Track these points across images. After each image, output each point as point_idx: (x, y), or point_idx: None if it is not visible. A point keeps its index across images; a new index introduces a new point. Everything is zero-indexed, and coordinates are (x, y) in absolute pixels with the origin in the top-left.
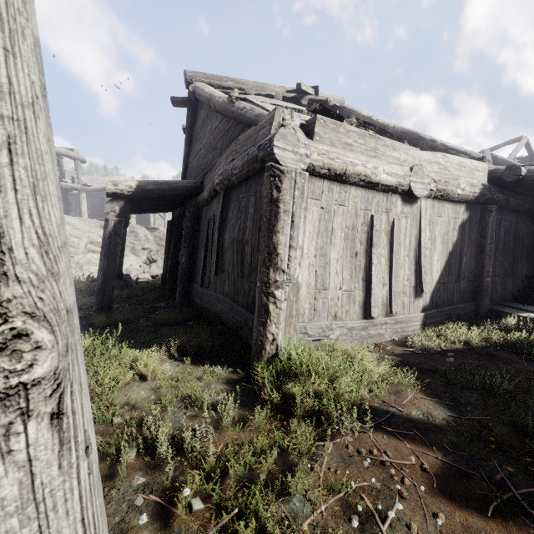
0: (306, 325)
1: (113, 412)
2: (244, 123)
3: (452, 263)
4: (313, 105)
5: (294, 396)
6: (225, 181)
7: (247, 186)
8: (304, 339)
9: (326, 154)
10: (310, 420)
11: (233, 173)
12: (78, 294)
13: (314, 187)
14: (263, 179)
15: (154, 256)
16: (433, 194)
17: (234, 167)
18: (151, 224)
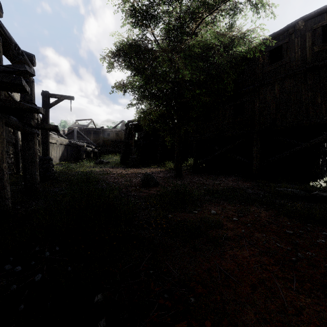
0: None
1: None
2: None
3: (63, 154)
4: None
5: None
6: None
7: None
8: None
9: None
10: None
11: None
12: None
13: None
14: None
15: None
16: (60, 144)
17: None
18: None
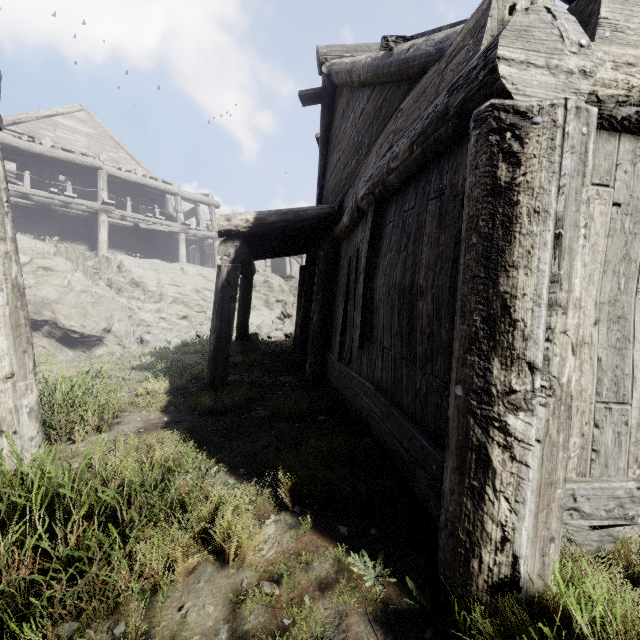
0: (575, 490)
1: None
2: (410, 73)
3: None
4: None
5: None
6: (376, 187)
7: (419, 184)
8: (569, 522)
9: (637, 64)
10: None
11: (390, 167)
12: (201, 357)
13: (596, 154)
14: (460, 156)
15: (289, 310)
16: None
17: (394, 155)
18: (287, 272)
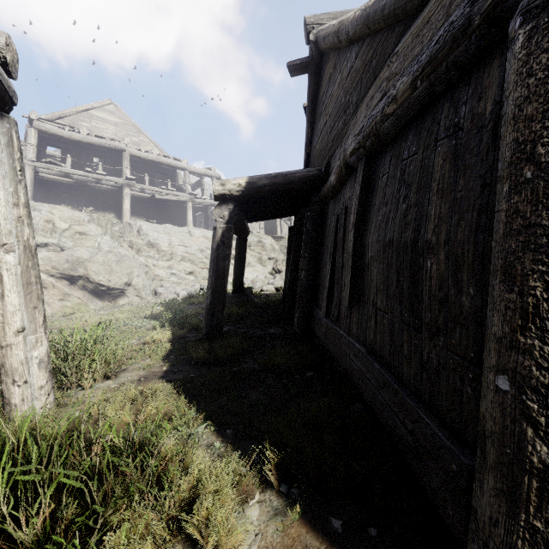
0: None
1: None
2: (408, 8)
3: None
4: None
5: None
6: (368, 139)
7: (423, 126)
8: None
9: None
10: None
11: (386, 113)
12: (202, 308)
13: None
14: (487, 77)
15: (279, 266)
16: None
17: (390, 99)
18: (278, 233)
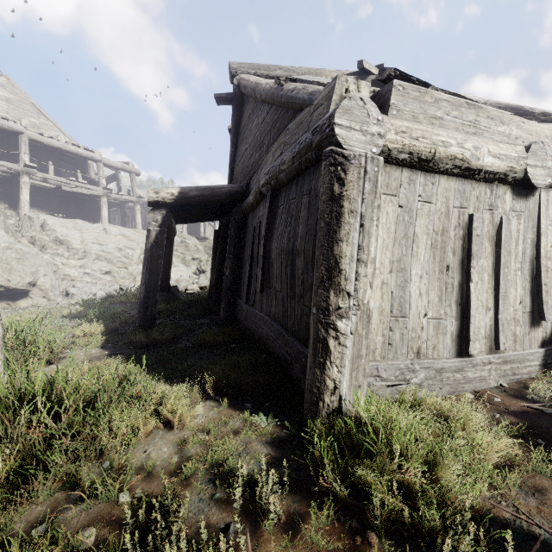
0: (378, 366)
1: (122, 482)
2: (294, 107)
3: None
4: (385, 71)
5: (370, 486)
6: (272, 180)
7: (298, 183)
8: (375, 384)
9: (407, 132)
10: (399, 537)
11: (281, 169)
12: (127, 307)
13: (390, 178)
14: (319, 172)
15: (204, 266)
16: None
17: (283, 161)
18: (201, 234)
